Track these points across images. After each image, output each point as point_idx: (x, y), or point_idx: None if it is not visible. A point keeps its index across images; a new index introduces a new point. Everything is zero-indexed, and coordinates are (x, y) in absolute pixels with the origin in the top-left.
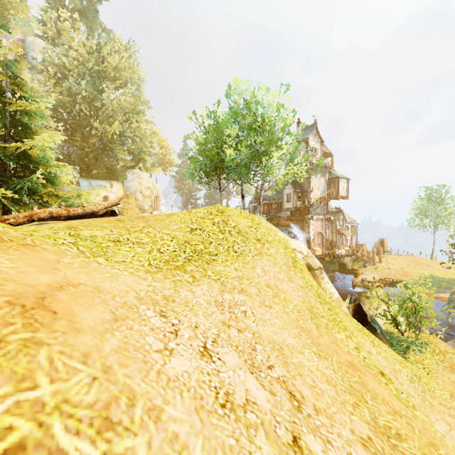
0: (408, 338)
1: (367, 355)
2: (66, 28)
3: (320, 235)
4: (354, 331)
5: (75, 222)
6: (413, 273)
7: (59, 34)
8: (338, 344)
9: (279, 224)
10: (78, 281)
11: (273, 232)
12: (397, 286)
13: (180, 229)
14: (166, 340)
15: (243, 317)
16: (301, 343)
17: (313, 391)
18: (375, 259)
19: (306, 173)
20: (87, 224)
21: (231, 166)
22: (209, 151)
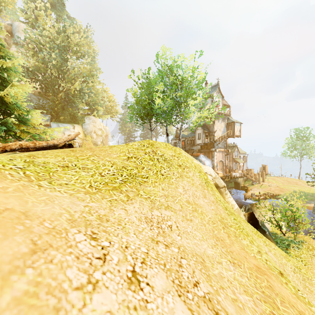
0: (288, 238)
1: (267, 257)
2: (41, 14)
3: (221, 163)
4: (253, 235)
5: (38, 152)
6: (287, 189)
7: (37, 20)
8: (246, 250)
9: (193, 155)
10: (4, 206)
11: (190, 160)
12: (280, 200)
13: (119, 157)
14: (91, 270)
15: (169, 231)
16: (218, 253)
17: (235, 306)
18: (260, 180)
19: (213, 117)
20: (46, 153)
21: (159, 112)
22: (143, 102)
